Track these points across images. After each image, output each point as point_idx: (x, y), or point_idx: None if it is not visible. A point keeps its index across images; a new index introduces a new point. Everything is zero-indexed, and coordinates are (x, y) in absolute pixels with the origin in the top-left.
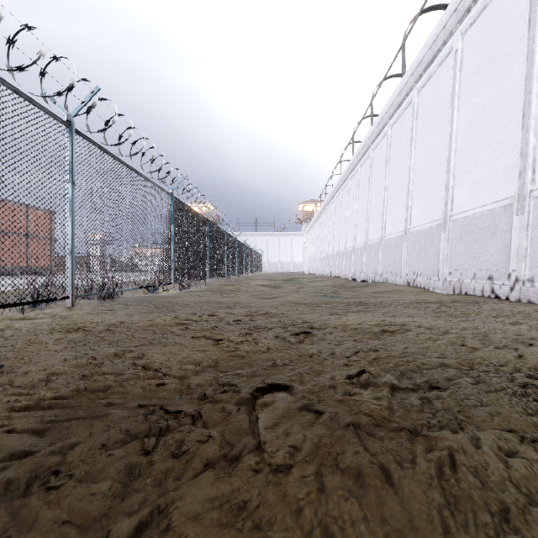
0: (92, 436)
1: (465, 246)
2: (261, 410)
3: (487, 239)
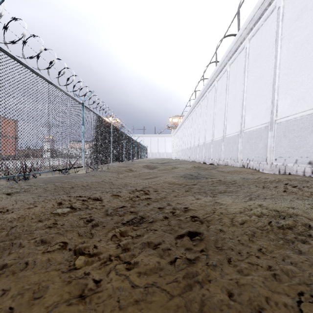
0: None
1: (288, 140)
2: None
3: (307, 135)
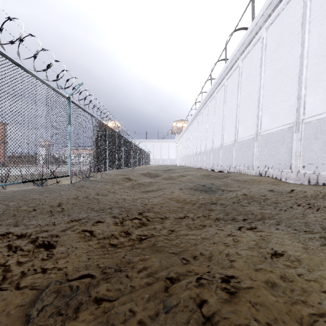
0: None
1: (321, 144)
2: None
3: None
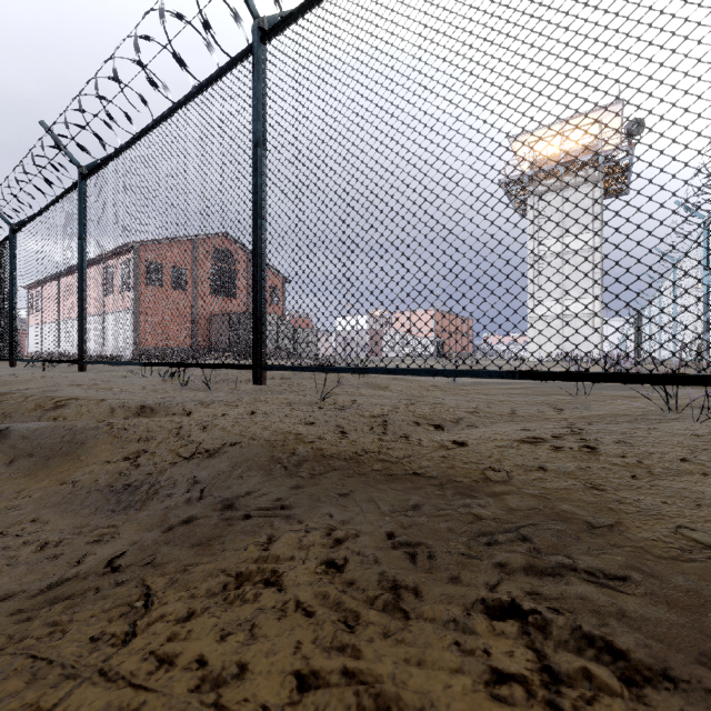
0: None
1: None
2: None
3: None
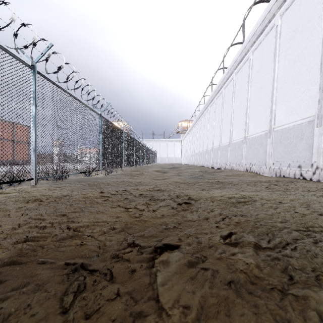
0: (20, 295)
1: (283, 147)
2: (158, 267)
3: (298, 142)
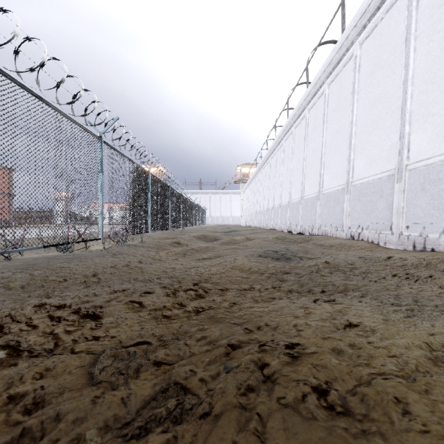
0: None
1: (429, 197)
2: None
3: None
